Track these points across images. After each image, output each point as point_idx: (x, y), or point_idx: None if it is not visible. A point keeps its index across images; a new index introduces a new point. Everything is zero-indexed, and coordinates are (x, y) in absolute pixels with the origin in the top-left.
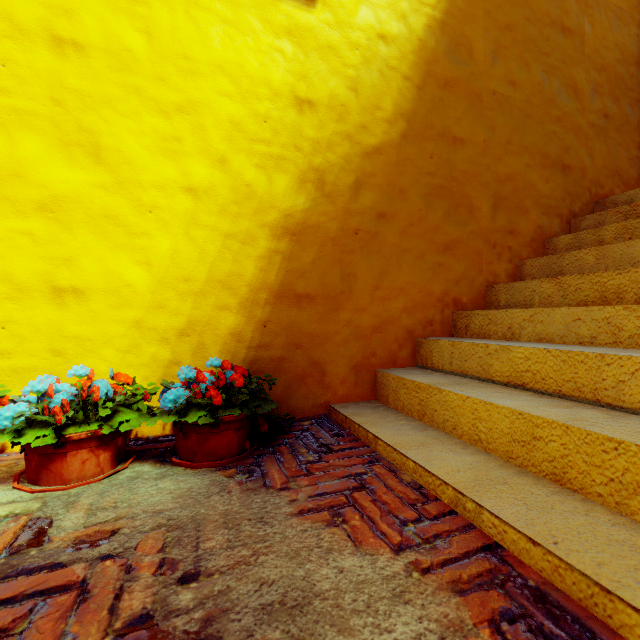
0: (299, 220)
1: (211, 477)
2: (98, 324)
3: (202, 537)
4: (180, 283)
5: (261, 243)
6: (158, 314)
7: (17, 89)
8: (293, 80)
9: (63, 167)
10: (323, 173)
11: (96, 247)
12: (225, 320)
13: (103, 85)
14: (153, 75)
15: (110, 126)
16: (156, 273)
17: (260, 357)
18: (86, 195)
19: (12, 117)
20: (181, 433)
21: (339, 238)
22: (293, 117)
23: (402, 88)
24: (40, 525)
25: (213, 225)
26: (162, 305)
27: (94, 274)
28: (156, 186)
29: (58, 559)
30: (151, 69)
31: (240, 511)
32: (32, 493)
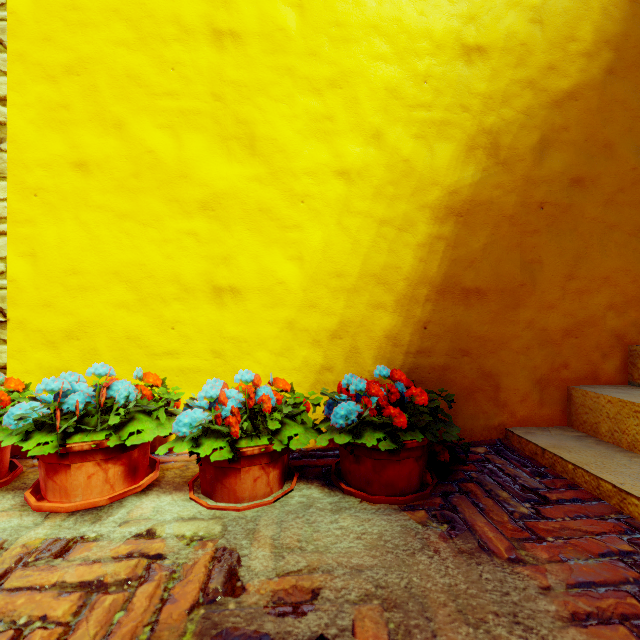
0: (466, 197)
1: (399, 520)
2: (253, 325)
3: (439, 634)
4: (332, 279)
5: (420, 228)
6: (310, 314)
7: (184, 90)
8: (459, 25)
9: (222, 163)
10: (497, 135)
11: (251, 244)
12: (380, 320)
13: (257, 72)
14: (305, 51)
15: (264, 114)
16: (308, 269)
17: (419, 365)
18: (242, 190)
19: (180, 119)
20: (351, 455)
21: (518, 215)
22: (459, 71)
23: (607, 6)
24: (228, 560)
25: (367, 211)
26: (314, 304)
27: (249, 272)
28: (308, 173)
29: (263, 626)
30: (303, 45)
31: (471, 592)
32: (209, 509)
